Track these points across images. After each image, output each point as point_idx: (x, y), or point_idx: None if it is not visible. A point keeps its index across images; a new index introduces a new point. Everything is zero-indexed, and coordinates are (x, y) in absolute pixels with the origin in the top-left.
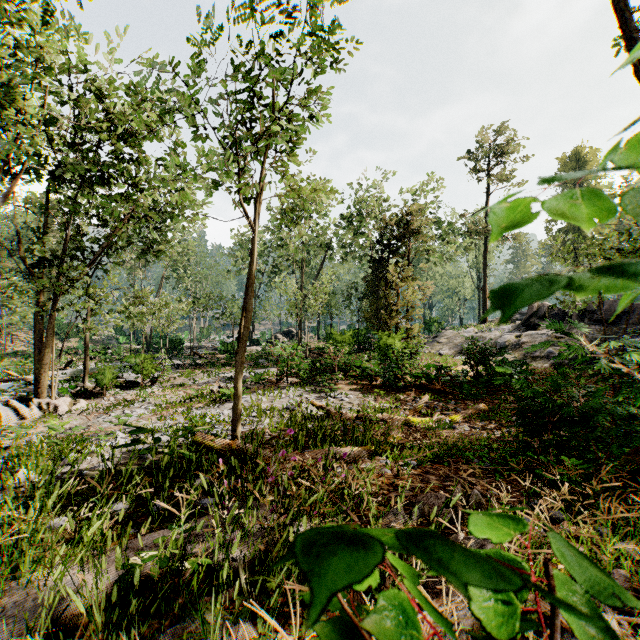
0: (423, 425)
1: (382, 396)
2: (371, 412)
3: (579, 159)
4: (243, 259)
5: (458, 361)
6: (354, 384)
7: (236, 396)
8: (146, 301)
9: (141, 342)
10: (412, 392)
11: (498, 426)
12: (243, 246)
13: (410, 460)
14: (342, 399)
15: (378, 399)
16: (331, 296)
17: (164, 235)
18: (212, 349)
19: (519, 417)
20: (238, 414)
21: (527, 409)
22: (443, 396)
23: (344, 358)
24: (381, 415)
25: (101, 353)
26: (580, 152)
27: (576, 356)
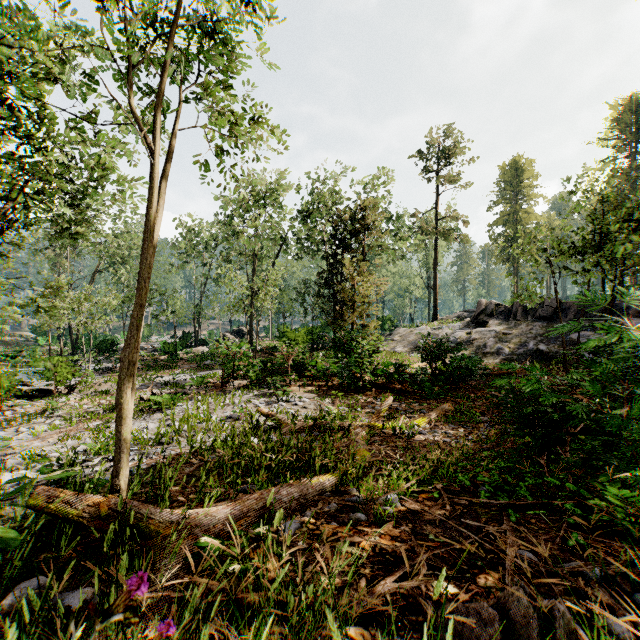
0: (389, 432)
1: (340, 398)
2: (330, 419)
3: (517, 168)
4: (188, 252)
5: (413, 358)
6: (309, 385)
7: (119, 419)
8: (59, 292)
9: (67, 343)
10: (371, 392)
11: (468, 429)
12: (188, 238)
13: (390, 495)
14: (296, 403)
15: (336, 402)
16: (284, 293)
17: (83, 214)
18: (152, 350)
19: (520, 425)
20: (123, 448)
21: (528, 415)
22: (404, 396)
23: (298, 357)
24: (341, 422)
25: (10, 356)
26: (518, 161)
27: (523, 351)
